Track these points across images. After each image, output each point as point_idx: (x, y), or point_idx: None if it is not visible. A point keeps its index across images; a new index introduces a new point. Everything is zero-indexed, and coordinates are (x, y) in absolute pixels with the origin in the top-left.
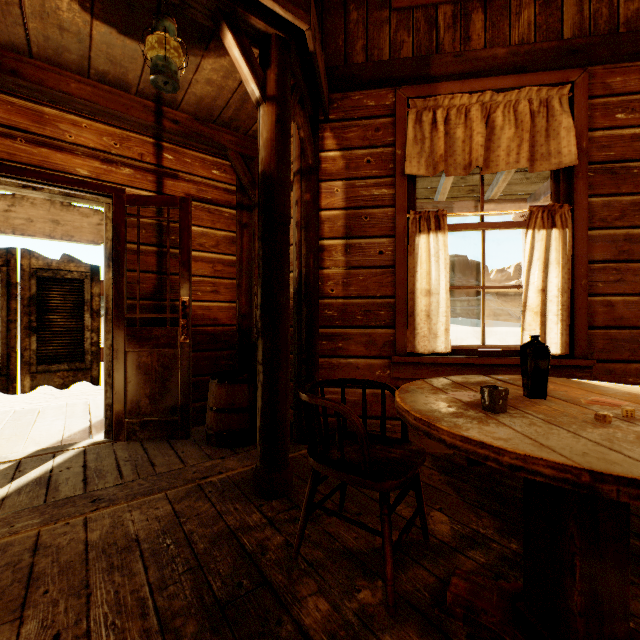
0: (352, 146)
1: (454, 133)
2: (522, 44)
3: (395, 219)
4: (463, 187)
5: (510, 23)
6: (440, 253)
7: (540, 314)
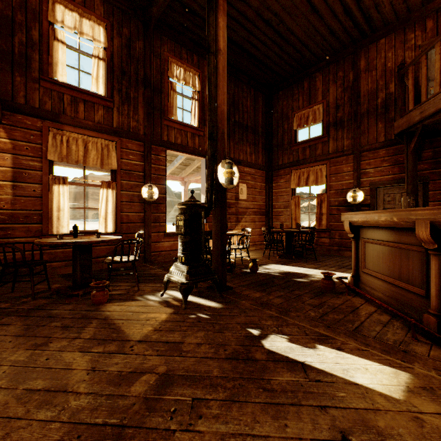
0: (17, 139)
1: (72, 147)
2: (98, 123)
3: (42, 177)
4: None
5: (95, 113)
6: (65, 193)
7: (105, 218)
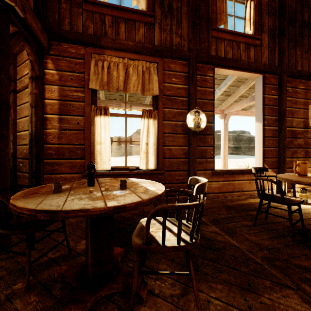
0: (63, 69)
1: (112, 73)
2: (139, 42)
3: (85, 108)
4: (135, 97)
5: (135, 32)
6: (106, 125)
7: (145, 153)
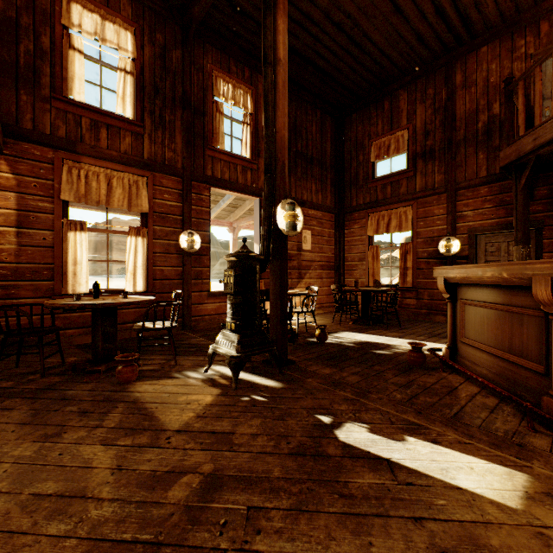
0: (23, 174)
1: (91, 184)
2: (125, 154)
3: (55, 221)
4: None
5: (121, 141)
6: (83, 242)
7: (133, 274)
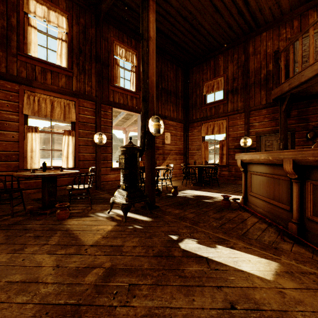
0: (0, 98)
1: (42, 105)
2: (62, 88)
3: (19, 127)
4: None
5: (59, 80)
6: (37, 139)
7: (66, 157)
